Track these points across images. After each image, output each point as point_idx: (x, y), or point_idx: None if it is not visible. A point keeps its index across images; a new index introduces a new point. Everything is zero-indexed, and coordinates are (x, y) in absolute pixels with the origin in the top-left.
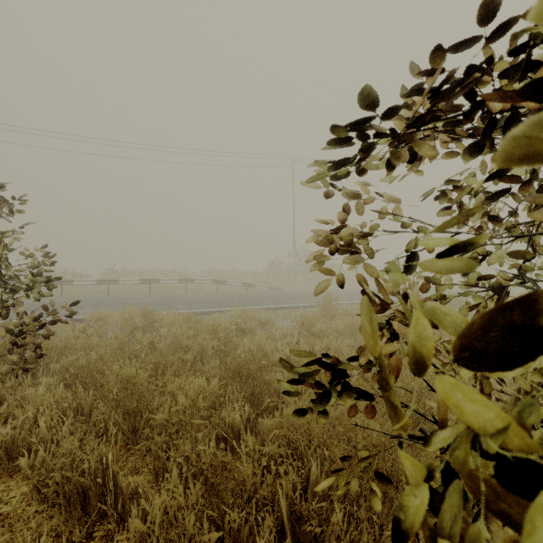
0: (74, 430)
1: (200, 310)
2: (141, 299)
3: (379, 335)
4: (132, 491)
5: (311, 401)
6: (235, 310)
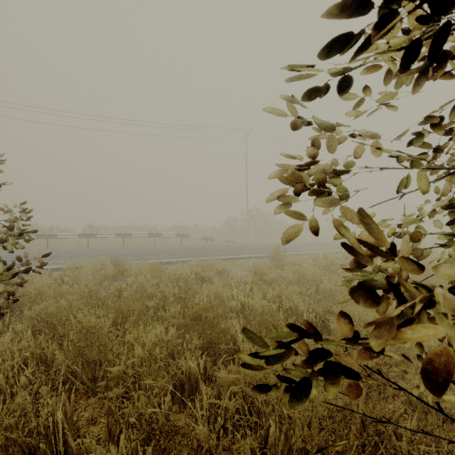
0: (33, 379)
1: (165, 260)
2: (114, 251)
3: (386, 304)
4: (82, 452)
5: (277, 376)
6: (196, 261)
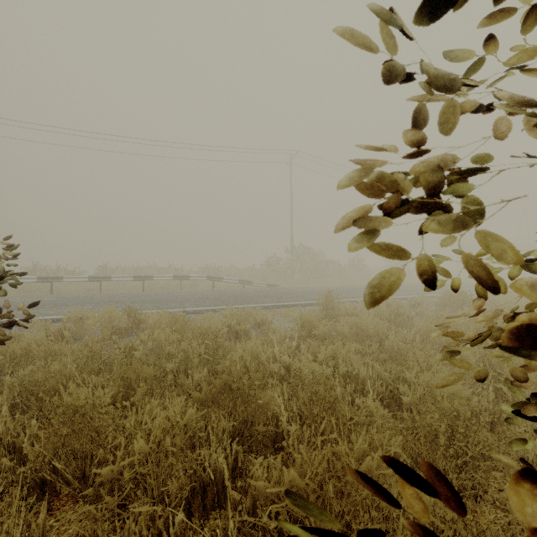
0: None
1: (193, 308)
2: (131, 297)
3: None
4: None
5: None
6: (230, 309)
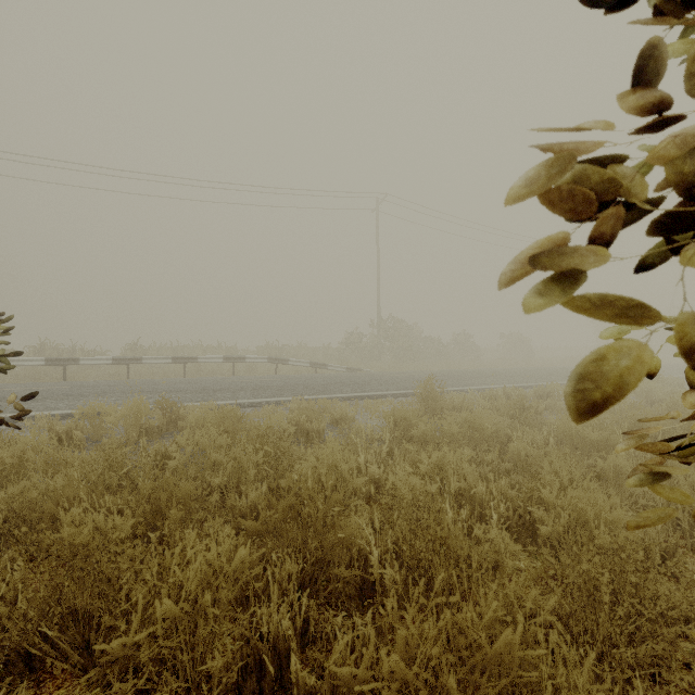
0: None
1: (249, 400)
2: (168, 385)
3: None
4: None
5: None
6: (298, 401)
